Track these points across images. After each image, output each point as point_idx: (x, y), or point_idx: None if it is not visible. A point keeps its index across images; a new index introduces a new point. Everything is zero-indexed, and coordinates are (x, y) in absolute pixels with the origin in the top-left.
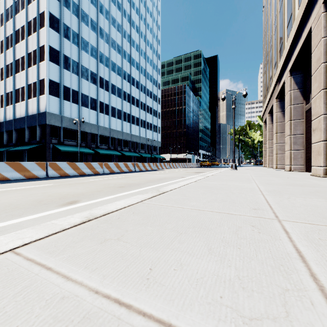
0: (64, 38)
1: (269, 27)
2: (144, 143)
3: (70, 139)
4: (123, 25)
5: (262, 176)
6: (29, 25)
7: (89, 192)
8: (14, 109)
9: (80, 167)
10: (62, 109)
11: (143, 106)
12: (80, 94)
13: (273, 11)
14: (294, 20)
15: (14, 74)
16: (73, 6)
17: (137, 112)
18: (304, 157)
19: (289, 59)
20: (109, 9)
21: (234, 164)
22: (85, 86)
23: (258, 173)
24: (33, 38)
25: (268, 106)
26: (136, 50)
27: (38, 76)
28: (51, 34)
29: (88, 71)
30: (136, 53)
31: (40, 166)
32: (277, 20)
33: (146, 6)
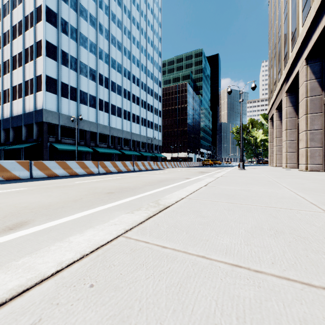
0: (61, 33)
1: (276, 18)
2: (144, 142)
3: (68, 137)
4: (124, 21)
5: (282, 177)
6: (26, 20)
7: (59, 203)
8: (11, 107)
9: (71, 167)
10: (60, 106)
11: (144, 104)
12: (79, 91)
13: None
14: None
15: (11, 71)
16: (72, 1)
17: (138, 110)
18: (323, 155)
19: (305, 45)
20: (109, 5)
21: (241, 163)
22: (84, 83)
23: (273, 174)
24: (30, 33)
25: (275, 101)
26: (136, 47)
27: (34, 72)
28: (48, 28)
29: (87, 67)
30: (136, 50)
31: (23, 166)
32: (288, 7)
33: (147, 2)
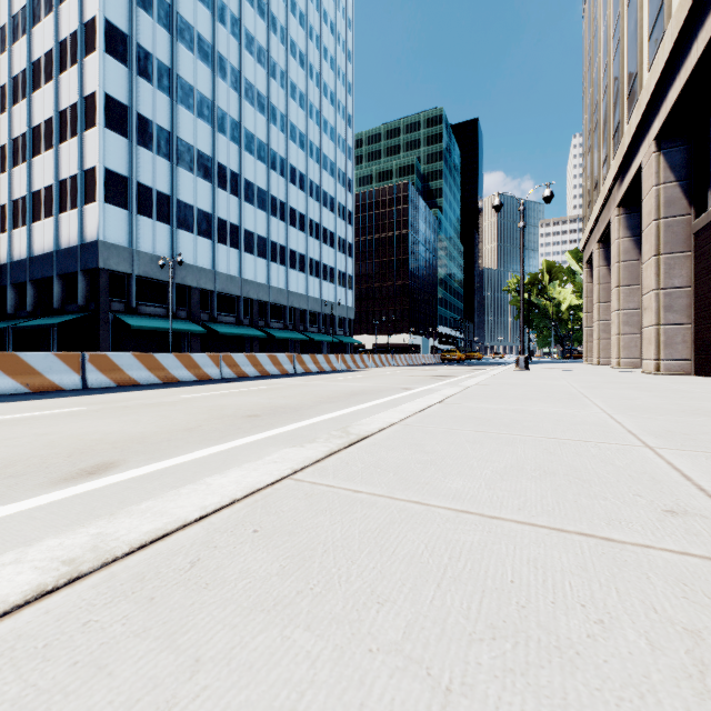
0: (138, 78)
1: (599, 47)
2: (317, 312)
3: (153, 301)
4: (271, 51)
5: (600, 387)
6: (62, 49)
7: (160, 434)
8: (29, 236)
9: (165, 365)
10: (135, 234)
11: (316, 229)
12: (175, 201)
13: (611, 7)
14: (668, 16)
15: (30, 158)
16: (160, 7)
17: (302, 242)
18: (692, 340)
19: (655, 110)
20: (240, 15)
21: (522, 357)
22: (186, 185)
23: (585, 380)
24: (72, 78)
25: (597, 226)
26: (299, 106)
27: (80, 162)
28: (110, 68)
29: (193, 151)
30: (299, 112)
31: (67, 363)
32: (621, 26)
33: (321, 9)
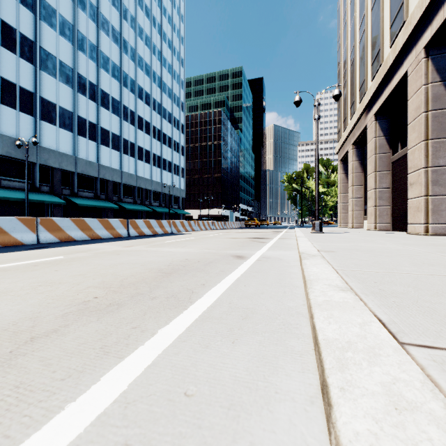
0: None
1: (355, 8)
2: (158, 192)
3: (17, 177)
4: None
5: None
6: None
7: None
8: None
9: None
10: None
11: (158, 134)
12: (38, 98)
13: None
14: None
15: None
16: None
17: (147, 141)
18: None
19: (425, 23)
20: None
21: (318, 222)
22: (49, 86)
23: (402, 242)
24: None
25: (353, 133)
26: (145, 44)
27: None
28: None
29: (55, 60)
30: (145, 48)
31: None
32: None
33: None
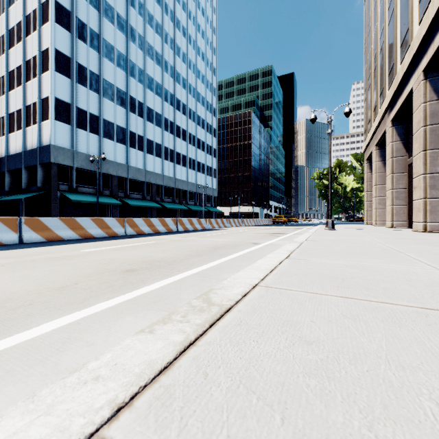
0: (77, 39)
1: (377, 18)
2: (193, 192)
3: (87, 184)
4: (164, 25)
5: (399, 242)
6: (27, 20)
7: (29, 295)
8: (6, 142)
9: (84, 226)
10: (75, 141)
11: (193, 139)
12: (101, 120)
13: None
14: None
15: (7, 91)
16: None
17: (184, 147)
18: None
19: (423, 51)
20: (144, 2)
21: (330, 220)
22: (109, 109)
23: (381, 237)
24: (34, 39)
25: (375, 135)
26: (182, 61)
27: (39, 93)
28: (58, 32)
29: (113, 88)
30: (182, 65)
31: (7, 225)
32: None
33: None
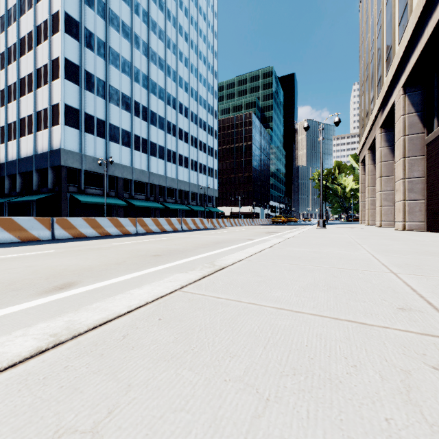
0: (85, 48)
1: (369, 29)
2: (195, 192)
3: (94, 186)
4: (167, 31)
5: (368, 238)
6: (38, 30)
7: (101, 266)
8: (18, 146)
9: (102, 225)
10: (83, 144)
11: (194, 142)
12: (108, 124)
13: (376, 5)
14: (410, 11)
15: (18, 98)
16: (99, 5)
17: (186, 149)
18: (425, 210)
19: (402, 69)
20: (148, 10)
21: (321, 220)
22: (115, 114)
23: (359, 234)
24: (44, 48)
25: (368, 139)
26: (184, 66)
27: (50, 100)
28: (68, 42)
29: (119, 93)
30: (184, 69)
31: (43, 224)
32: (382, 17)
33: (198, 5)
